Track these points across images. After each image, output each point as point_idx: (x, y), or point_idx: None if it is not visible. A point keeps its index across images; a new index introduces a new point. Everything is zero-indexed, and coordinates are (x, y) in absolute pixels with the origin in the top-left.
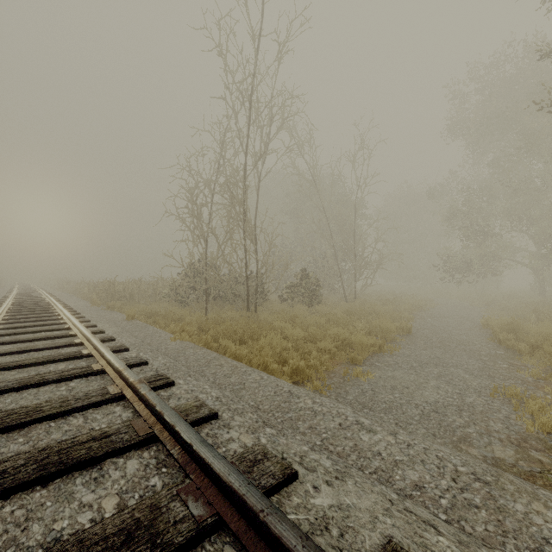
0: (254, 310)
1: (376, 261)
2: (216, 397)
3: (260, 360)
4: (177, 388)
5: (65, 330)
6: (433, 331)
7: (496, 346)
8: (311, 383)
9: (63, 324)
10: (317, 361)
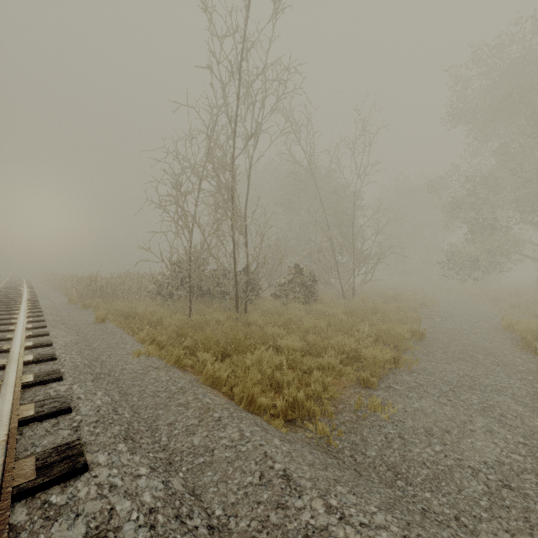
0: (244, 309)
1: (377, 255)
2: (150, 509)
3: (244, 389)
4: (86, 481)
5: (6, 341)
6: (448, 335)
7: (532, 357)
8: (314, 424)
9: (11, 331)
10: (320, 386)
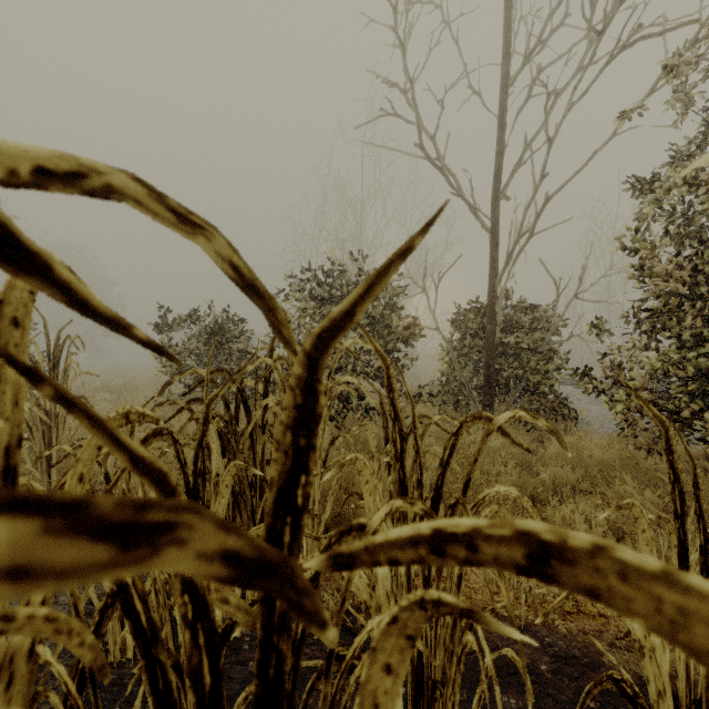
0: None
1: None
2: None
3: None
4: None
5: None
6: None
7: None
8: None
9: None
10: None
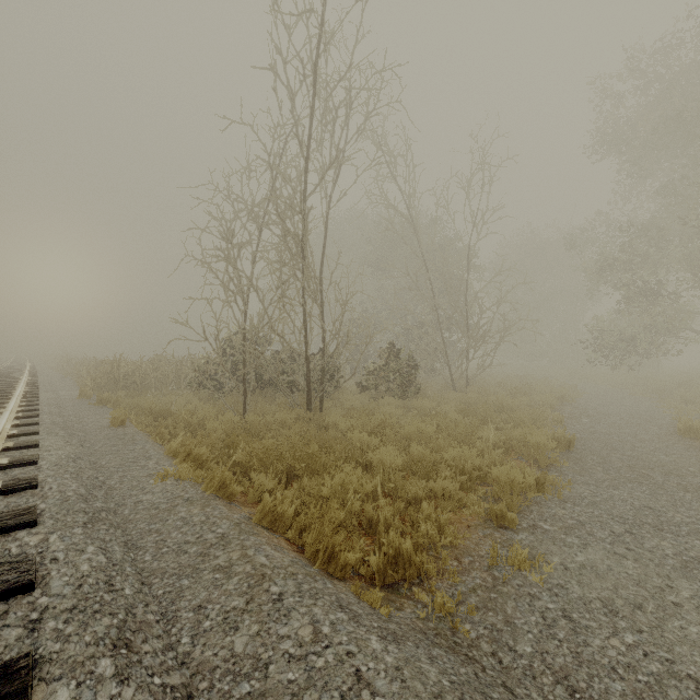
0: (319, 406)
1: (499, 332)
2: None
3: (319, 537)
4: None
5: None
6: (605, 444)
7: None
8: (429, 594)
9: None
10: (434, 527)
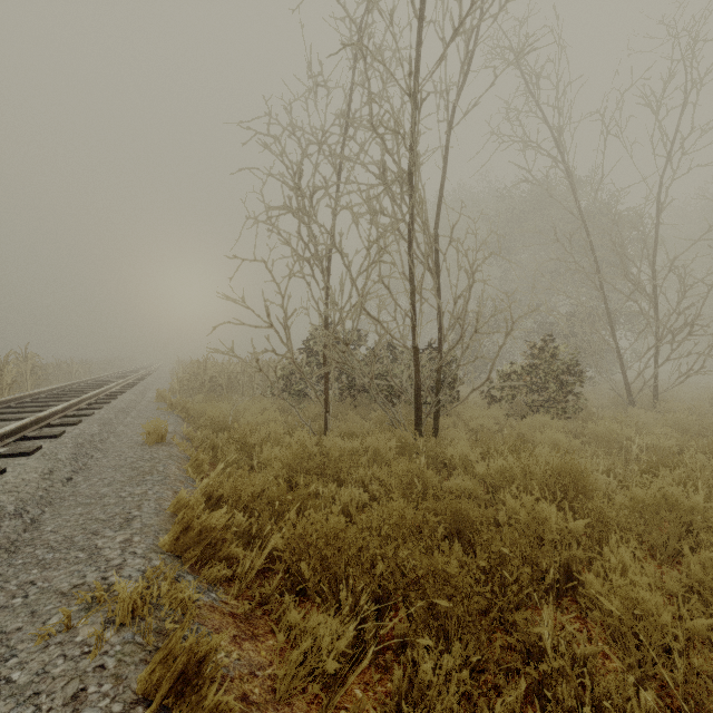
0: (433, 426)
1: None
2: None
3: None
4: None
5: None
6: None
7: None
8: None
9: None
10: None
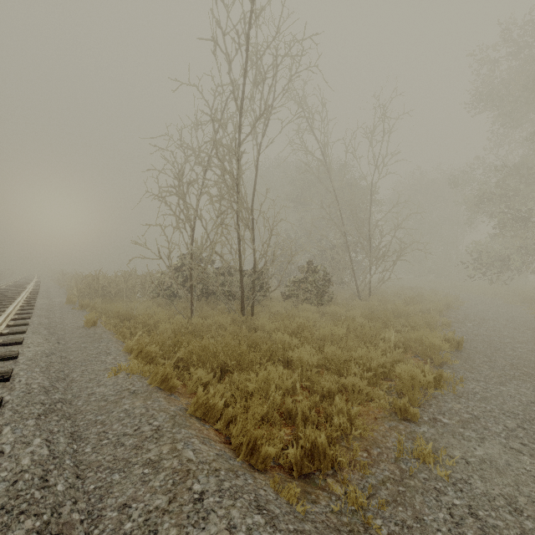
0: (251, 311)
1: (396, 252)
2: None
3: (243, 430)
4: None
5: None
6: (488, 345)
7: None
8: (342, 487)
9: None
10: (345, 420)
